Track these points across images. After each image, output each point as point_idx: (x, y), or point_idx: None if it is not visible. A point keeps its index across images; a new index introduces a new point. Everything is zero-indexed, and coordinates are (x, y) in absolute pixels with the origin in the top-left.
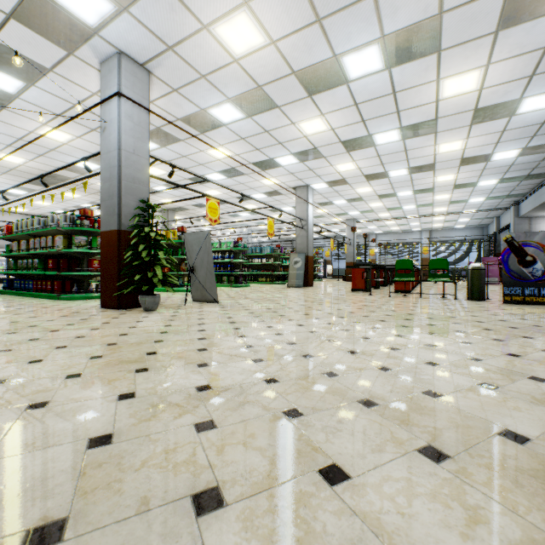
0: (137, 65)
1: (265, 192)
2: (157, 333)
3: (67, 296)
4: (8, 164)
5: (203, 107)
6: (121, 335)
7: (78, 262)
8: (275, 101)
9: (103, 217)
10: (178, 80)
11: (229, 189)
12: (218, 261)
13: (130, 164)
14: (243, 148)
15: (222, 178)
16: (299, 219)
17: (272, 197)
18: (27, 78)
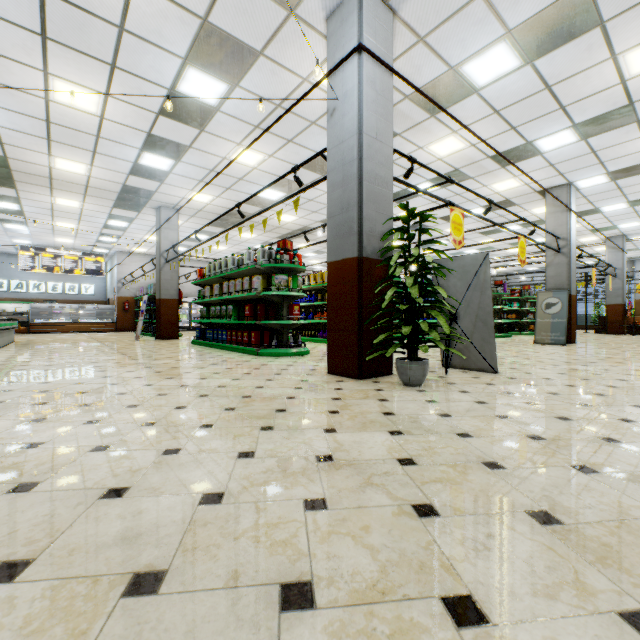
0: (379, 2)
1: (487, 205)
2: (573, 470)
3: (267, 352)
4: (197, 205)
5: (453, 63)
6: (488, 465)
7: (275, 308)
8: (601, 11)
9: (330, 241)
10: (433, 16)
11: (474, 193)
12: (417, 306)
13: (372, 156)
14: (489, 131)
15: (432, 189)
16: (551, 238)
17: (496, 211)
18: (232, 77)
